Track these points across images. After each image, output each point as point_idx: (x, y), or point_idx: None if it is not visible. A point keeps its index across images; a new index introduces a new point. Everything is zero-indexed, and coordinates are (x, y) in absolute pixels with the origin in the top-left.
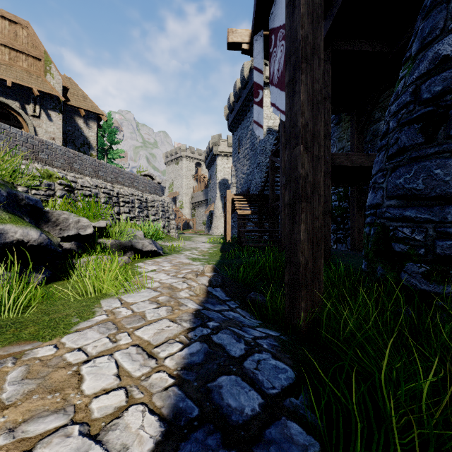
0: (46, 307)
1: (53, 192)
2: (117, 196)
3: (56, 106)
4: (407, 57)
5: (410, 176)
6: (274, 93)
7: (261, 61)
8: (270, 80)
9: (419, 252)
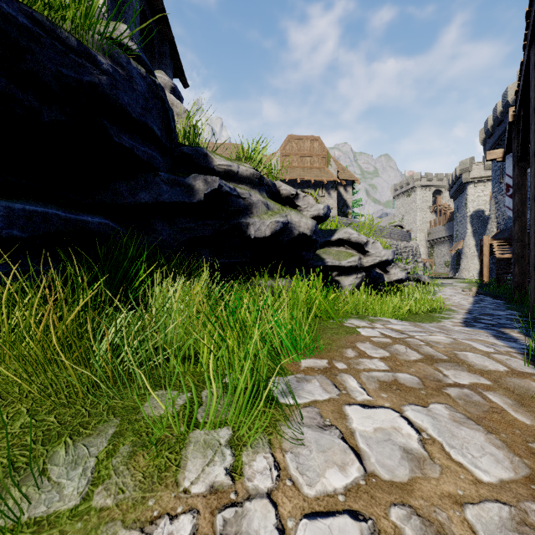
0: None
1: None
2: None
3: (333, 186)
4: None
5: None
6: None
7: (511, 171)
8: None
9: None
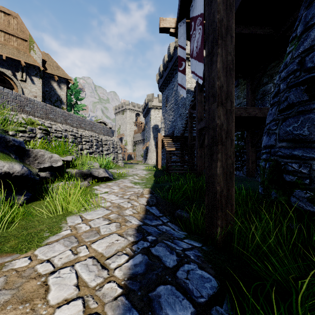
0: (26, 223)
1: (34, 134)
2: (80, 137)
3: (38, 73)
4: (293, 37)
5: (298, 125)
6: (193, 64)
7: (184, 40)
8: (191, 54)
9: (305, 182)
